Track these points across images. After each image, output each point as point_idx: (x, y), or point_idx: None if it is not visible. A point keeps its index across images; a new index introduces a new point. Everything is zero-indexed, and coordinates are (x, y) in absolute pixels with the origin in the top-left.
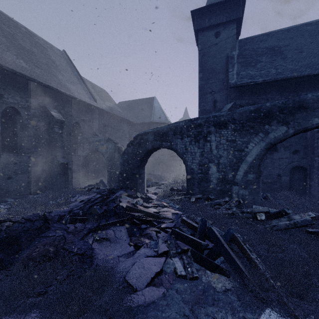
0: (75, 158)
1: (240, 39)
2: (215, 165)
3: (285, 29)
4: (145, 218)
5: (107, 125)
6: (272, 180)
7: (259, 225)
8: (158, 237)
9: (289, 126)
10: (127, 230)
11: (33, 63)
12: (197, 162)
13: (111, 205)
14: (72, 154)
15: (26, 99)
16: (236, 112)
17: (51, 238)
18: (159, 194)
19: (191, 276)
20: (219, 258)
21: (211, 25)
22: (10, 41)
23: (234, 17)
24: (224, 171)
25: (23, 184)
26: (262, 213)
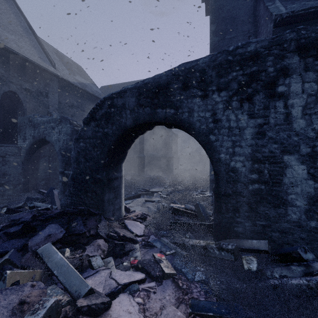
0: (8, 152)
1: None
2: (300, 159)
3: None
4: None
5: (76, 106)
6: None
7: None
8: None
9: None
10: None
11: None
12: (247, 152)
13: None
14: (4, 145)
15: None
16: None
17: None
18: (150, 221)
19: None
20: None
21: None
22: None
23: None
24: None
25: None
26: None
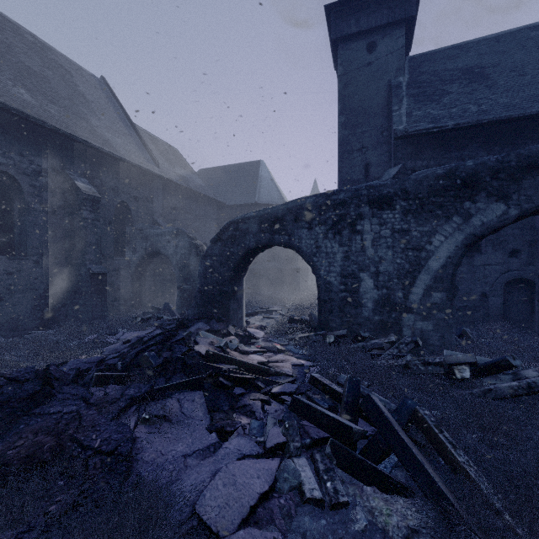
0: (120, 265)
1: (411, 56)
2: (370, 275)
3: (491, 36)
4: (241, 374)
5: (178, 208)
6: (472, 303)
7: (459, 389)
8: (265, 412)
9: (511, 203)
10: (206, 399)
11: (45, 95)
12: (338, 270)
13: (178, 349)
14: (115, 258)
15: (30, 158)
16: (409, 178)
17: (52, 416)
18: (269, 328)
19: (333, 502)
20: (387, 458)
21: (360, 31)
22: (2, 55)
23: (401, 15)
24: (388, 286)
25: (25, 311)
26: (465, 365)
